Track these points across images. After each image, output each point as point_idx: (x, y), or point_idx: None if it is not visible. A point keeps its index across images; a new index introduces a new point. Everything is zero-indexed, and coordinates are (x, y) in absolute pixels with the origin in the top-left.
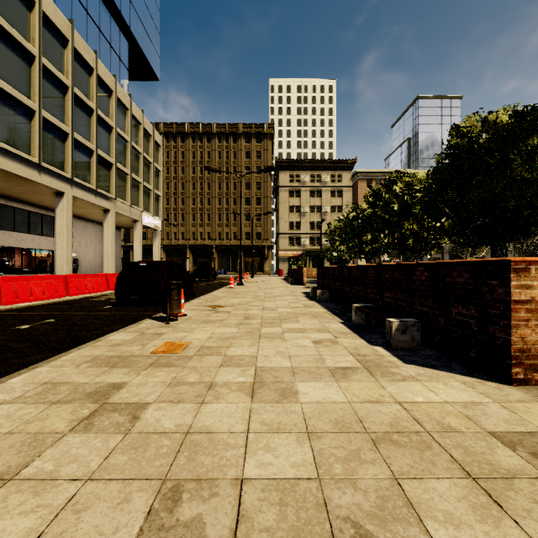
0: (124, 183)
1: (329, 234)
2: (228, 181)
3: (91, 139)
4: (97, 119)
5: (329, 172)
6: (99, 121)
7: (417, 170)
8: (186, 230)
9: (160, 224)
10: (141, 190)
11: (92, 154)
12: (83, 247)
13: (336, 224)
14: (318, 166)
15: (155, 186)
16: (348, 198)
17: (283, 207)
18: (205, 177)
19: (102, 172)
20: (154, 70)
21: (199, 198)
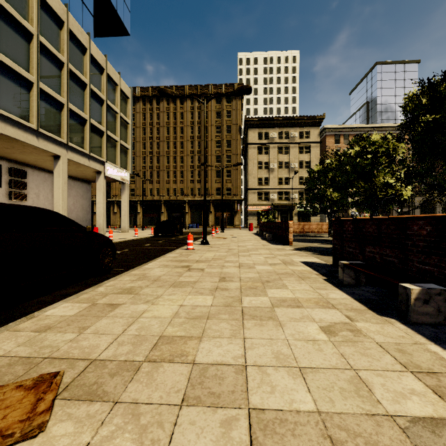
0: (82, 129)
1: (311, 182)
2: (199, 139)
3: (30, 70)
4: (37, 46)
5: (297, 129)
6: (44, 51)
7: (387, 124)
8: (161, 187)
9: (128, 177)
10: (104, 139)
11: (32, 86)
12: (42, 200)
13: (320, 169)
14: (286, 123)
15: (122, 138)
16: (316, 154)
17: (252, 163)
18: (178, 137)
19: (49, 112)
20: (123, 22)
21: (173, 157)
